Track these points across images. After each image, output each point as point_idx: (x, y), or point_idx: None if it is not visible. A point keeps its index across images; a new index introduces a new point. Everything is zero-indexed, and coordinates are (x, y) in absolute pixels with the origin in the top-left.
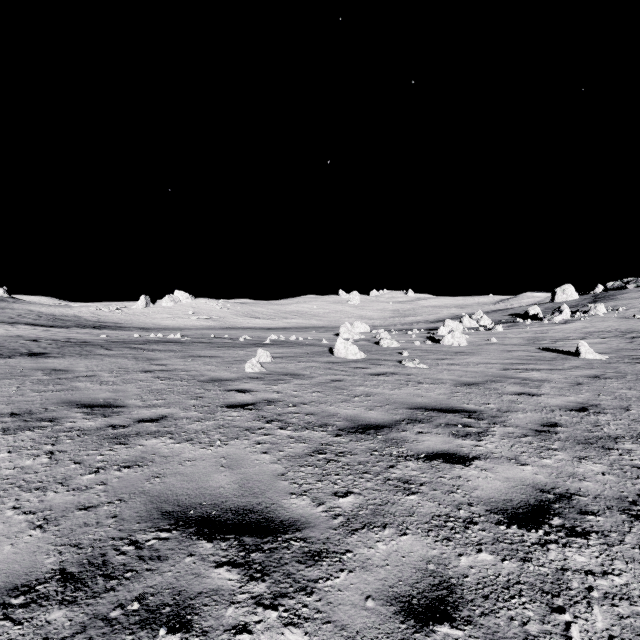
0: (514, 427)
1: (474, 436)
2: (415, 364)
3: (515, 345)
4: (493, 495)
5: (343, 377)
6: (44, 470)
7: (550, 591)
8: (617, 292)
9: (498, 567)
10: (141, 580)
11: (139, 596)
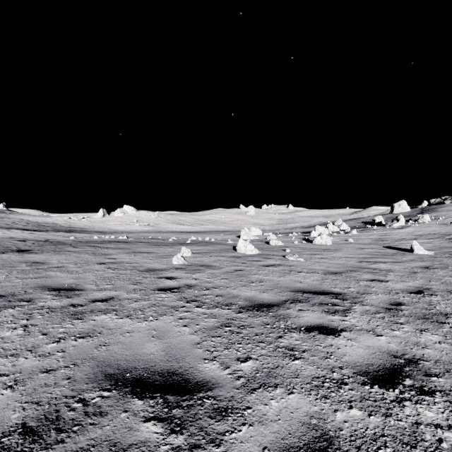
0: (370, 306)
1: (341, 313)
2: (295, 258)
3: (366, 244)
4: (358, 360)
5: (243, 268)
6: (19, 340)
7: (409, 443)
8: (438, 206)
9: (366, 421)
10: (85, 433)
11: (82, 447)
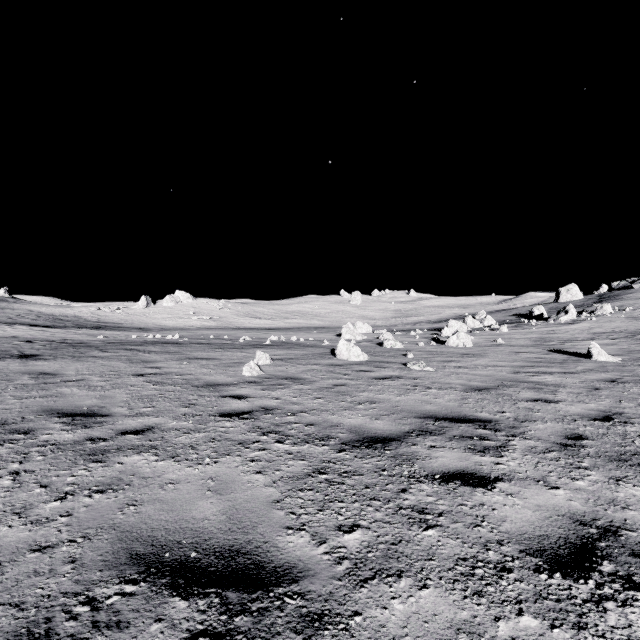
0: (536, 440)
1: (493, 451)
2: (421, 367)
3: (522, 346)
4: (525, 529)
5: (346, 381)
6: (3, 496)
7: None
8: (623, 292)
9: (547, 638)
10: None
11: None
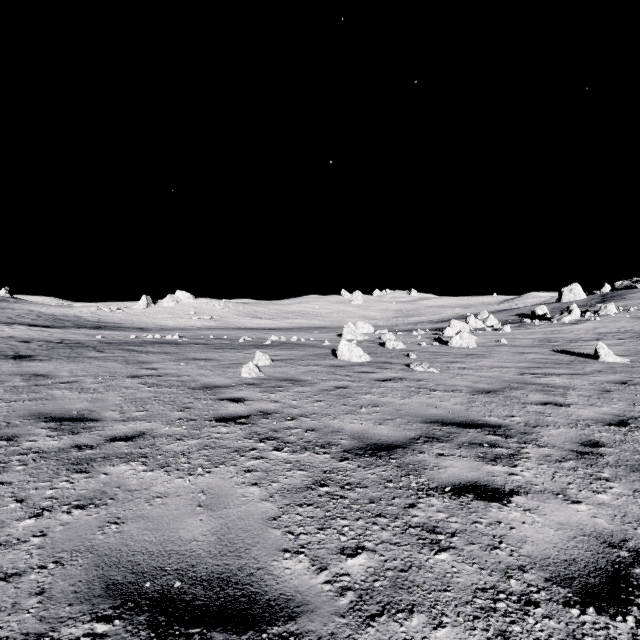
0: (550, 447)
1: (505, 460)
2: (424, 368)
3: (527, 347)
4: (549, 552)
5: (347, 383)
6: None
7: None
8: (626, 292)
9: None
10: None
11: None
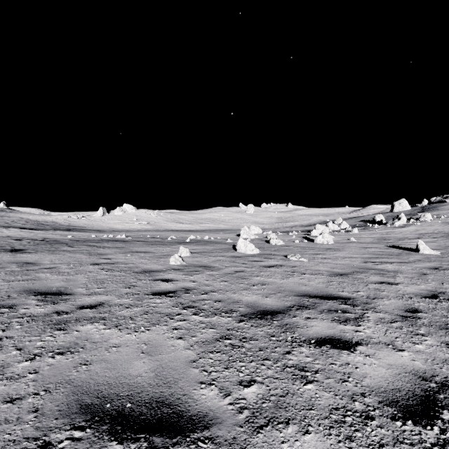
0: (384, 313)
1: (353, 321)
2: (297, 258)
3: (369, 243)
4: (381, 384)
5: (244, 269)
6: None
7: None
8: (438, 204)
9: None
10: None
11: None
